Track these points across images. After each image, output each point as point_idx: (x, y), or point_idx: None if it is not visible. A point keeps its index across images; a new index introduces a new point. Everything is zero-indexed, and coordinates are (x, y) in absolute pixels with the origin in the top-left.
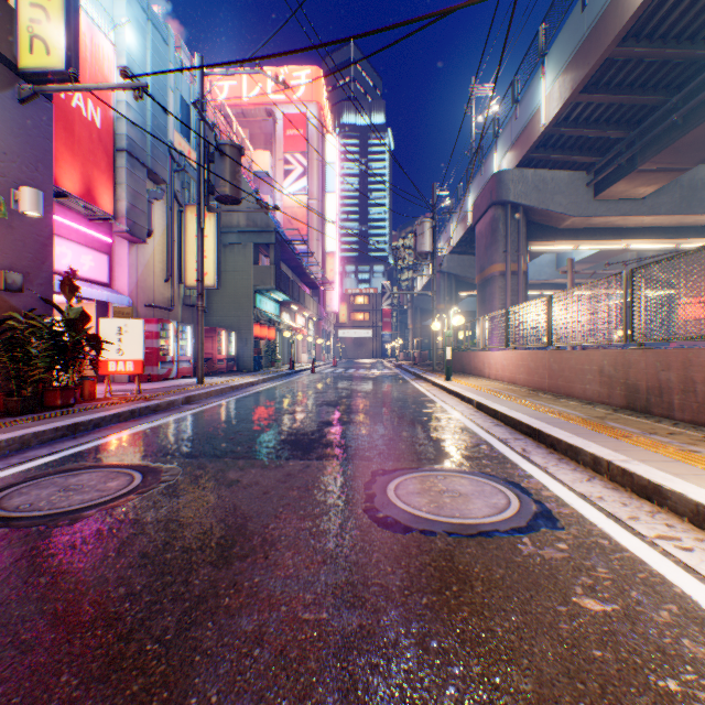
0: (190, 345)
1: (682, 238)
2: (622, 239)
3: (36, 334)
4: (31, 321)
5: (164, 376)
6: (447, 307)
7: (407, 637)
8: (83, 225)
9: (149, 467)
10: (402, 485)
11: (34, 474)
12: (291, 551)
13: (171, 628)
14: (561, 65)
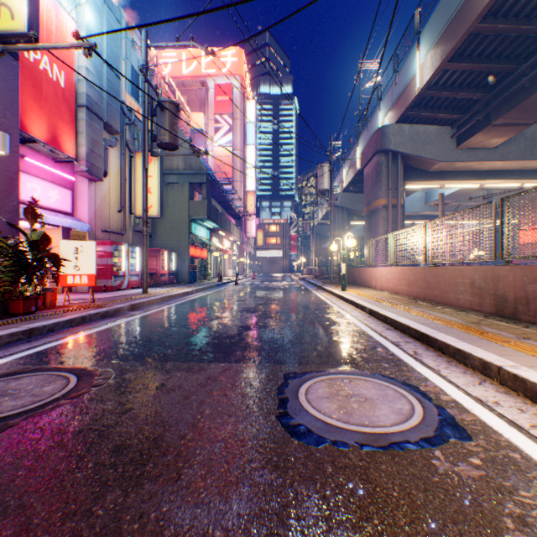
0: (138, 262)
1: (525, 179)
2: (479, 180)
3: (3, 253)
4: None
5: (117, 287)
6: (341, 233)
7: None
8: (50, 166)
9: (85, 370)
10: (312, 389)
11: None
12: (204, 469)
13: None
14: (433, 40)
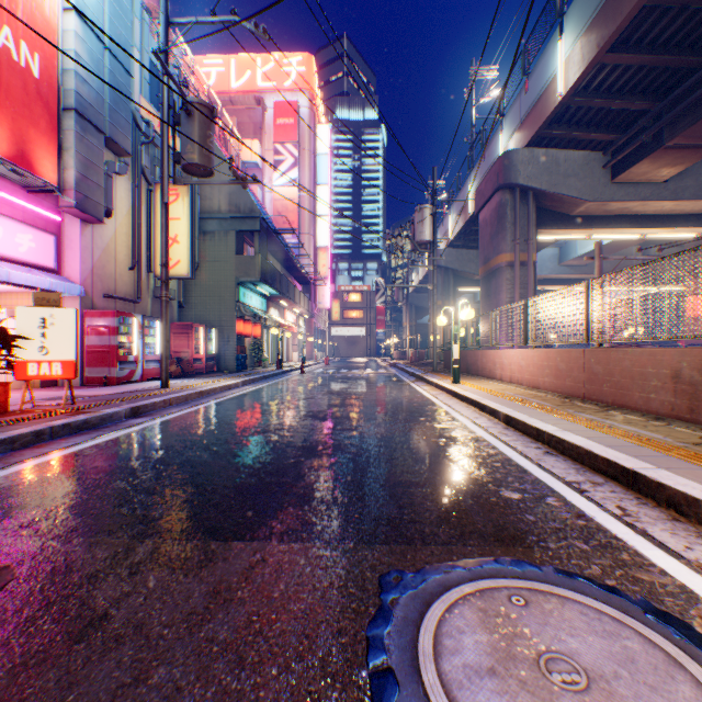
0: (158, 342)
1: None
2: (640, 227)
3: None
4: None
5: (124, 378)
6: (445, 304)
7: None
8: (19, 197)
9: None
10: (448, 634)
11: None
12: None
13: None
14: (584, 22)
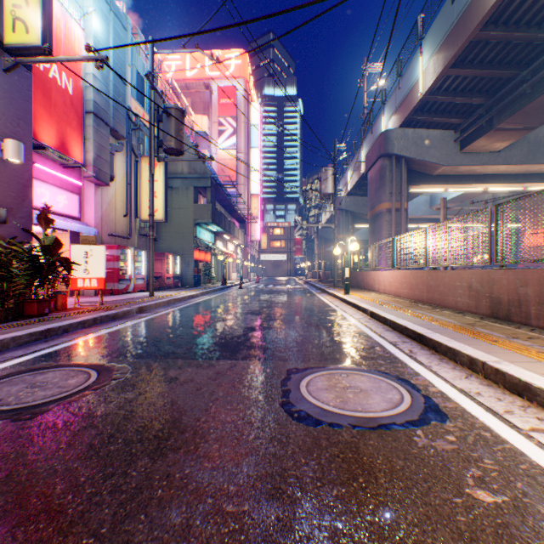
0: (143, 266)
1: (529, 183)
2: (482, 183)
3: (18, 257)
4: (13, 246)
5: (123, 290)
6: (345, 237)
7: (320, 530)
8: (58, 171)
9: (104, 366)
10: (312, 382)
11: (8, 372)
12: (218, 443)
13: (107, 521)
14: (435, 46)
